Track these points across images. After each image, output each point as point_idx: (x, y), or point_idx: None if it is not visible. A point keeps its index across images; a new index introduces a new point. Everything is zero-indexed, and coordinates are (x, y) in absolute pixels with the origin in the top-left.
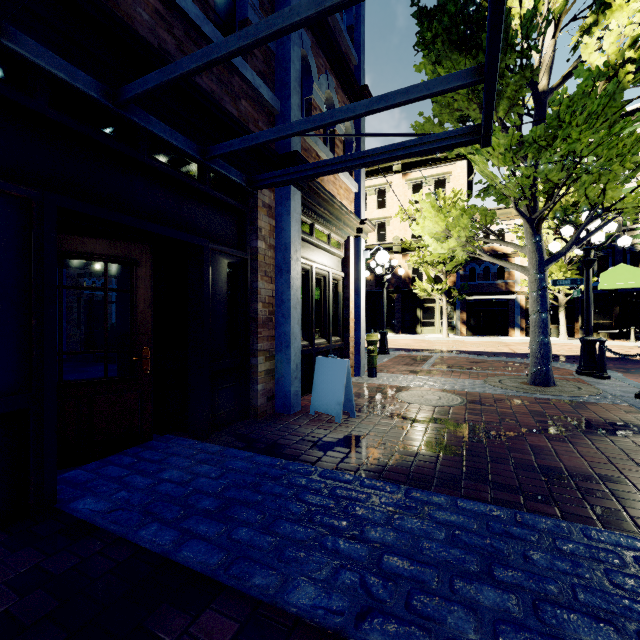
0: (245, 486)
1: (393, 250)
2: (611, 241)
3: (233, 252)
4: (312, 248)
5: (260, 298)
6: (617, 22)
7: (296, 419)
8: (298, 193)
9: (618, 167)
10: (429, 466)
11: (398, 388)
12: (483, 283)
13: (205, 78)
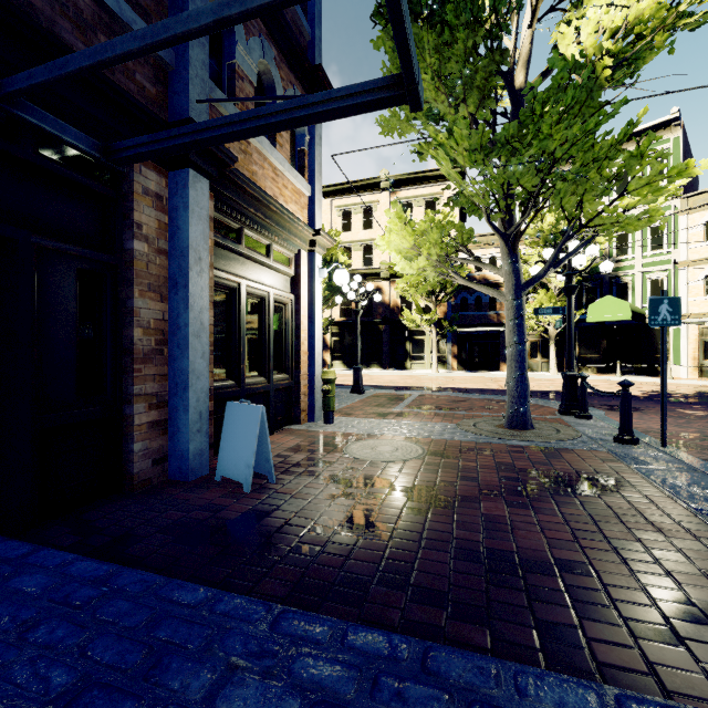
0: (6, 630)
1: (380, 276)
2: (599, 272)
3: (88, 254)
4: (242, 260)
5: (138, 321)
6: (595, 10)
7: (191, 489)
8: (203, 181)
9: (595, 175)
10: (337, 561)
11: (354, 437)
12: (475, 314)
13: None
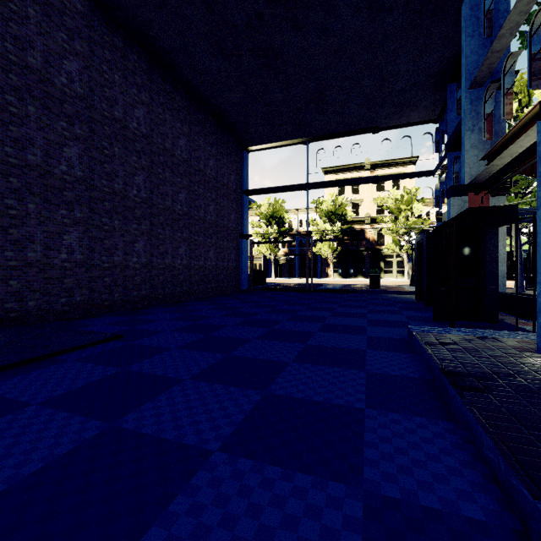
0: None
1: (364, 222)
2: None
3: None
4: None
5: None
6: None
7: None
8: None
9: None
10: None
11: None
12: None
13: None
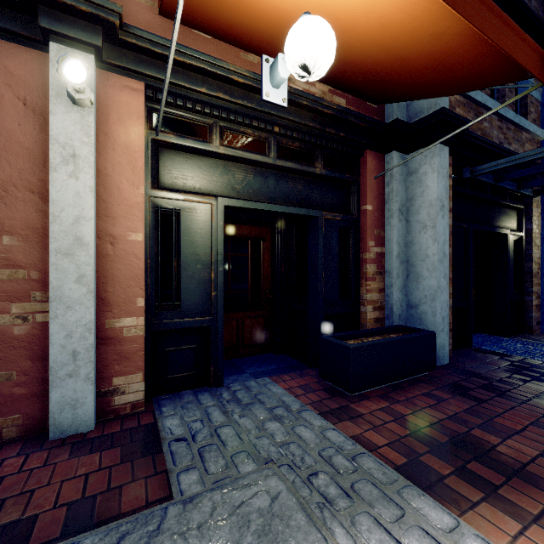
0: None
1: None
2: None
3: (517, 234)
4: None
5: (533, 260)
6: None
7: None
8: None
9: None
10: None
11: None
12: None
13: (512, 144)
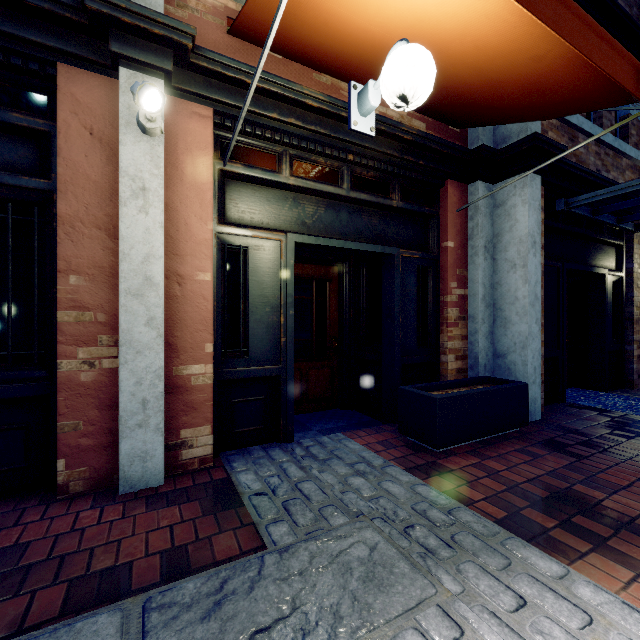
0: None
1: None
2: None
3: (616, 274)
4: None
5: (634, 304)
6: None
7: None
8: None
9: None
10: None
11: None
12: None
13: (611, 172)
